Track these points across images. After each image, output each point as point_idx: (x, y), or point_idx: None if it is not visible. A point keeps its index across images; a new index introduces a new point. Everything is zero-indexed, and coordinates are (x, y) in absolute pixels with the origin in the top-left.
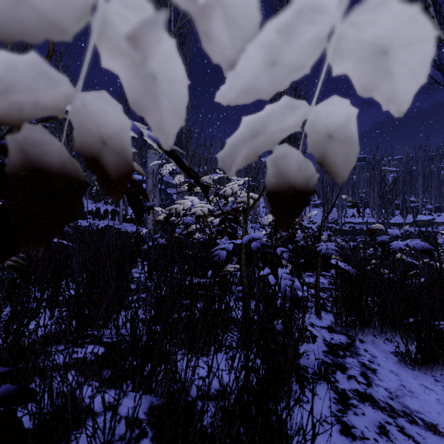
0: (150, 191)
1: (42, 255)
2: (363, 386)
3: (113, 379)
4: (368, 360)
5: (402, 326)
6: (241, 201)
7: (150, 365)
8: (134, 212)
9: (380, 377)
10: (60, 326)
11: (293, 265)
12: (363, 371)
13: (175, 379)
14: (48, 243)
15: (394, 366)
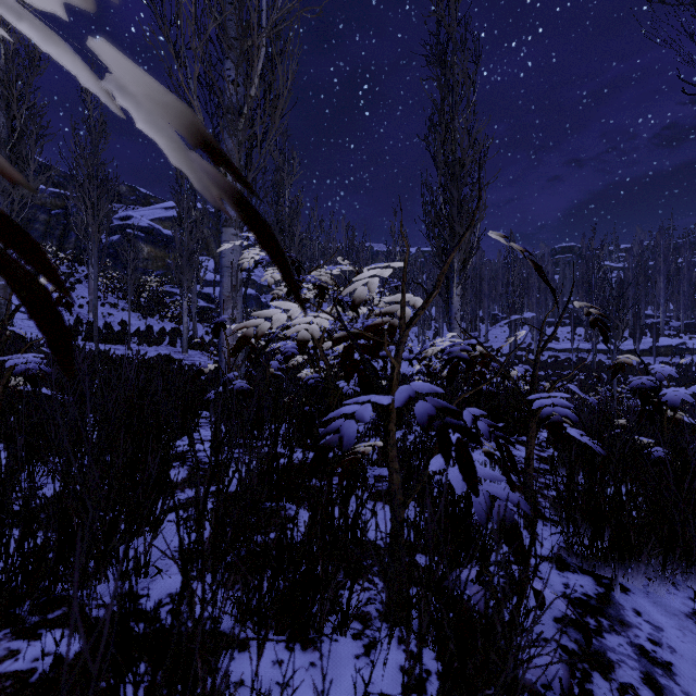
0: (228, 297)
1: None
2: None
3: None
4: (649, 638)
5: None
6: (386, 311)
7: None
8: (47, 337)
9: (684, 684)
10: None
11: (501, 447)
12: (645, 670)
13: None
14: (21, 392)
15: None
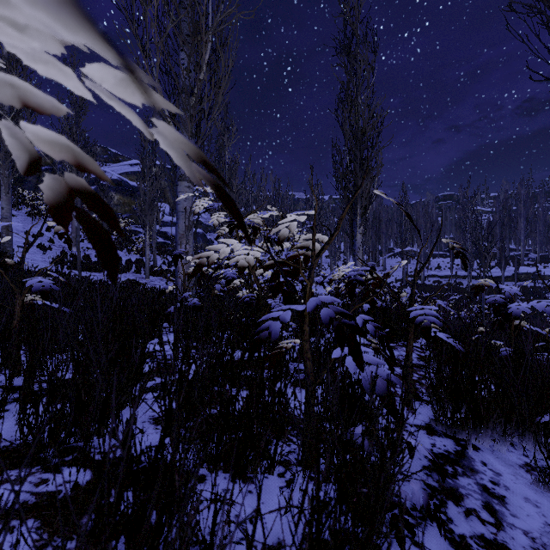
0: (182, 235)
1: (19, 323)
2: (491, 527)
3: (96, 533)
4: (490, 480)
5: (534, 426)
6: (302, 246)
7: (141, 544)
8: (102, 260)
9: (512, 510)
10: (24, 437)
11: (382, 342)
12: (486, 500)
13: (197, 539)
14: (32, 306)
15: (529, 490)
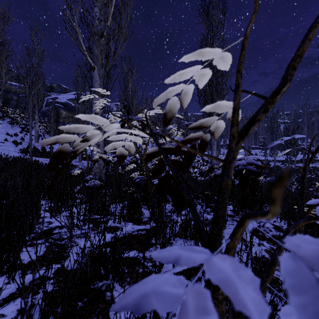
0: None
1: None
2: None
3: None
4: None
5: None
6: (200, 125)
7: None
8: None
9: None
10: None
11: None
12: None
13: None
14: None
15: None
